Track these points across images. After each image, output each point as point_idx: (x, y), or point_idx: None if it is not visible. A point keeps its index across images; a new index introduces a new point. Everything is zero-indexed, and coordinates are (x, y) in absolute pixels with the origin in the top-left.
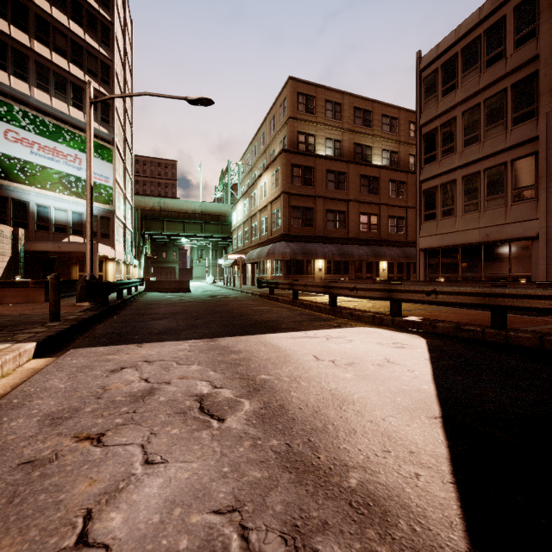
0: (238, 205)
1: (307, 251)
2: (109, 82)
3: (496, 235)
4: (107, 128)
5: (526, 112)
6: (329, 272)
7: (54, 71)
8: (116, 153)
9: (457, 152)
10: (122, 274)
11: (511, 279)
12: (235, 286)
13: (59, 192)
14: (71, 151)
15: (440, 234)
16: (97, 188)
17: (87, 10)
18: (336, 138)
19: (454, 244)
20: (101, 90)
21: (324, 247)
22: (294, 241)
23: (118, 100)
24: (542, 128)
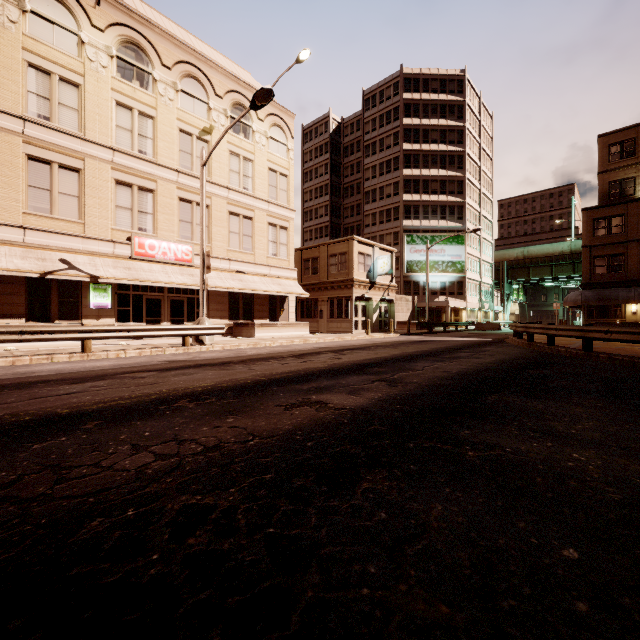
0: None
1: (603, 297)
2: (463, 191)
3: None
4: (461, 222)
5: None
6: None
7: (431, 205)
8: (470, 234)
9: None
10: (477, 319)
11: None
12: None
13: (433, 273)
14: (439, 247)
15: None
16: (454, 264)
17: (449, 156)
18: None
19: None
20: (457, 200)
21: (630, 292)
22: (596, 288)
23: (472, 195)
24: None
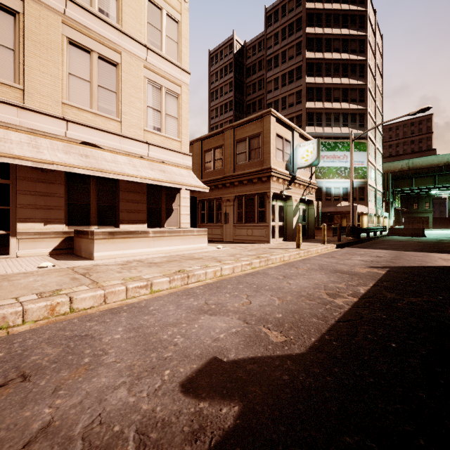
0: None
1: None
2: (364, 99)
3: None
4: (362, 129)
5: None
6: None
7: (333, 112)
8: (369, 142)
9: None
10: (373, 224)
11: None
12: None
13: (336, 178)
14: (341, 153)
15: None
16: (356, 170)
17: (350, 64)
18: None
19: None
20: (358, 107)
21: None
22: None
23: (370, 105)
24: None
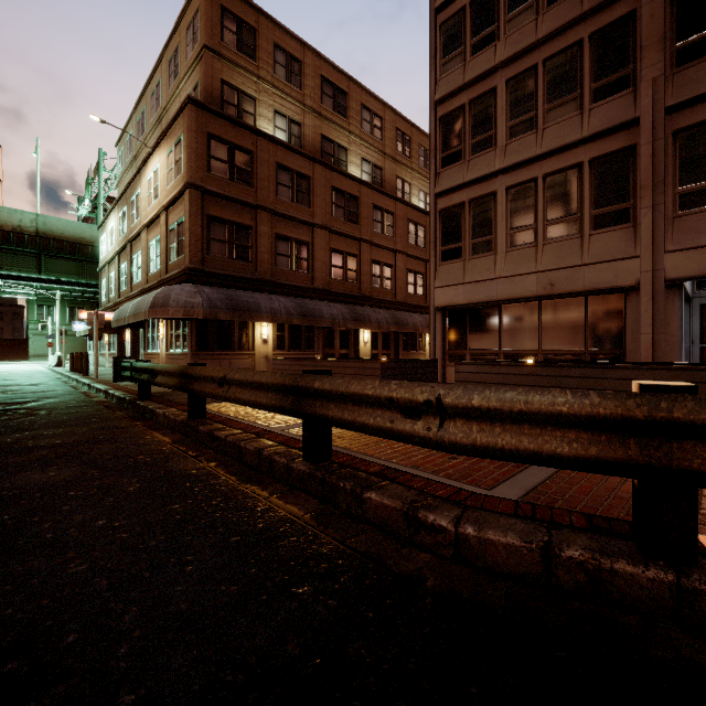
0: (109, 221)
1: (240, 304)
2: None
3: (567, 283)
4: None
5: (616, 80)
6: (282, 345)
7: None
8: None
9: (498, 146)
10: None
11: (589, 358)
12: (88, 374)
13: None
14: None
15: (470, 282)
16: None
17: None
18: (293, 117)
19: (494, 299)
20: None
21: (273, 300)
22: (214, 285)
23: None
24: (647, 105)
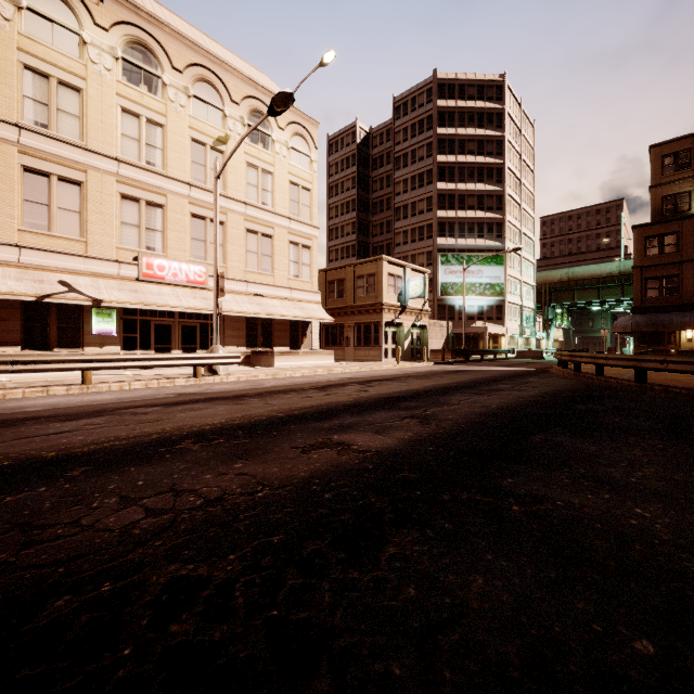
0: None
1: (656, 322)
2: (502, 207)
3: None
4: (500, 241)
5: None
6: None
7: (468, 222)
8: (510, 254)
9: None
10: (518, 346)
11: None
12: None
13: (470, 296)
14: (476, 268)
15: None
16: (493, 286)
17: (487, 168)
18: None
19: None
20: (496, 216)
21: (685, 317)
22: (648, 313)
23: (512, 211)
24: None
